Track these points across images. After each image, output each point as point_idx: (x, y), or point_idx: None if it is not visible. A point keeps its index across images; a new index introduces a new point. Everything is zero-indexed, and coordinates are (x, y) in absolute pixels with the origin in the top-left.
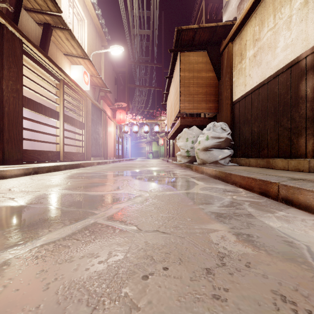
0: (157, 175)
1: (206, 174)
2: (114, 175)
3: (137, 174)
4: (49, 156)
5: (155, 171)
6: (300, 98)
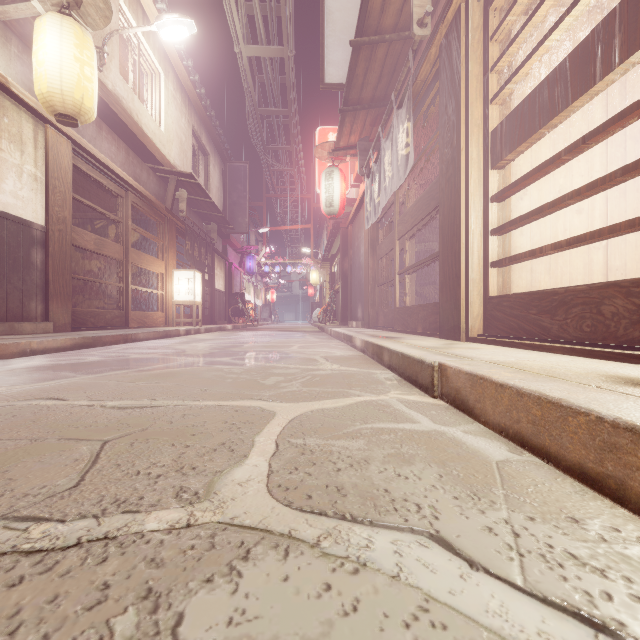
0: (132, 354)
1: (44, 352)
2: (212, 354)
3: (161, 357)
4: (618, 314)
5: (84, 364)
6: (32, 264)
